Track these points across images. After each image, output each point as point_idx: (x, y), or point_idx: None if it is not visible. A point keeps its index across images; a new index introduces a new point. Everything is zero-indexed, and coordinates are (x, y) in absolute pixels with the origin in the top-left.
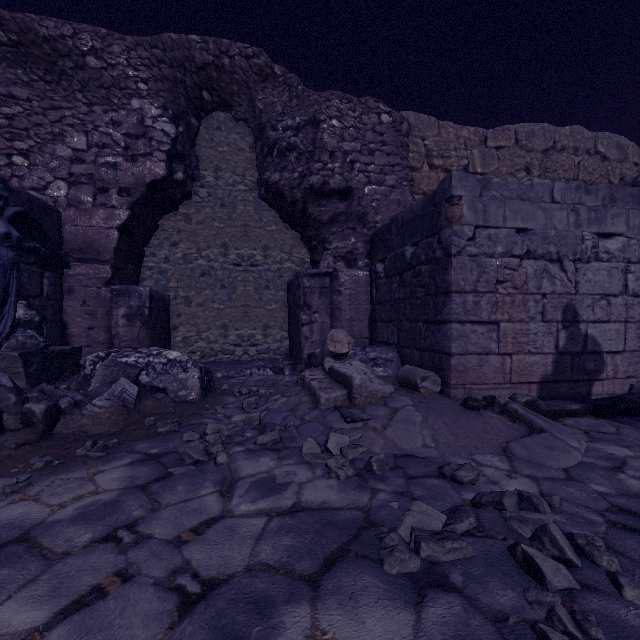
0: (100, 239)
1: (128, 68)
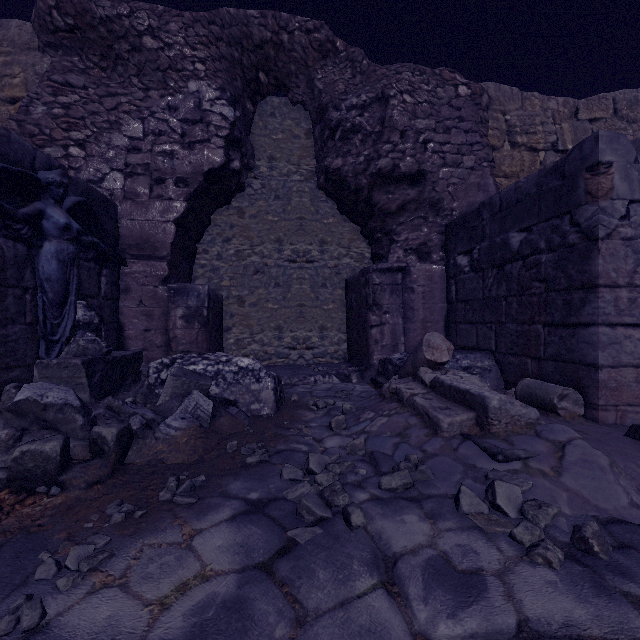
0: (157, 234)
1: (185, 47)
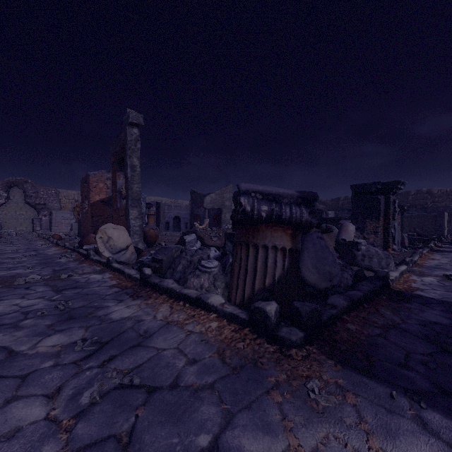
0: None
1: None
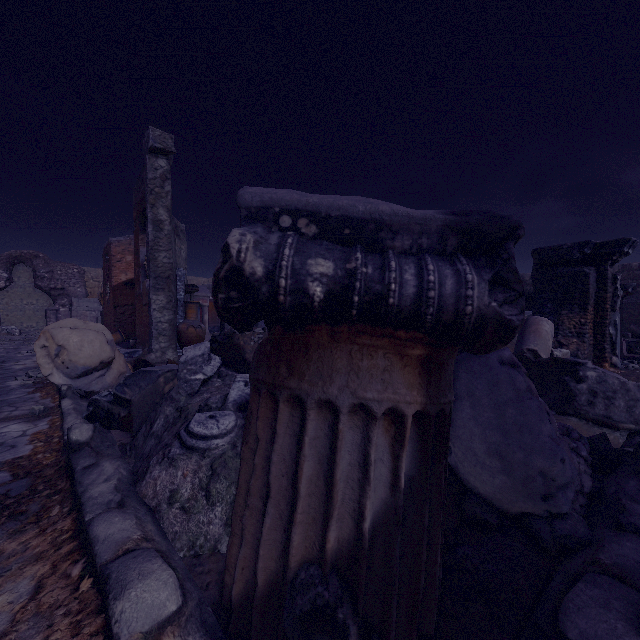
0: None
1: None
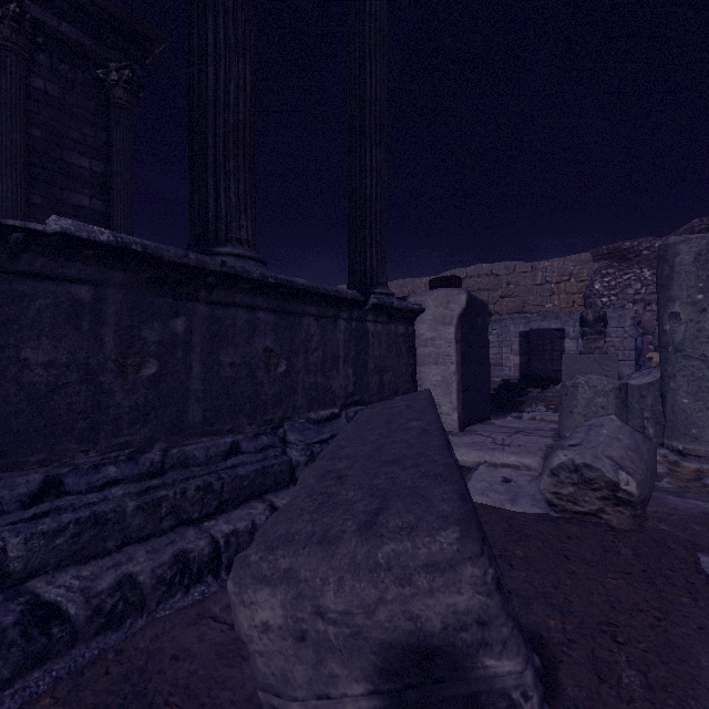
0: (648, 325)
1: None
